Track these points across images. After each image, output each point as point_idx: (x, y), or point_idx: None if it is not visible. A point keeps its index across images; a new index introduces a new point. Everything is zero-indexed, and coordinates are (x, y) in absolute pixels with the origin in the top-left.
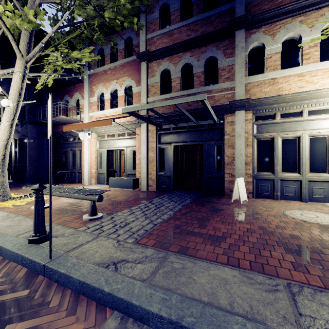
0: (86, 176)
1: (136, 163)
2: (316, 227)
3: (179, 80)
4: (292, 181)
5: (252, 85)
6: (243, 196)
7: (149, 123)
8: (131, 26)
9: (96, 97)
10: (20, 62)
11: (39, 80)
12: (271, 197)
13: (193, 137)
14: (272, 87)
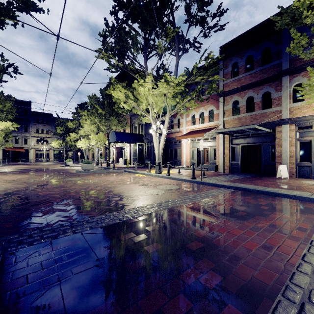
0: (184, 163)
1: (216, 156)
2: (310, 185)
3: (244, 106)
4: None
5: (294, 108)
6: (285, 175)
7: (226, 134)
8: (217, 92)
9: (190, 117)
10: (168, 115)
11: None
12: (309, 177)
13: (254, 140)
14: (309, 109)
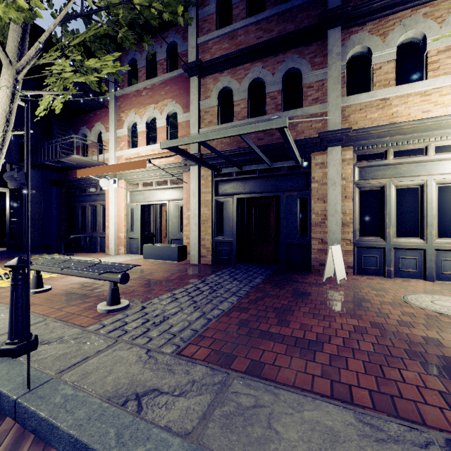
0: (112, 242)
1: (184, 223)
2: None
3: (245, 103)
4: (412, 250)
5: (352, 108)
6: (341, 273)
7: (202, 164)
8: (174, 20)
9: (126, 129)
10: (8, 72)
11: (41, 103)
12: (381, 274)
13: (265, 186)
14: (383, 112)
